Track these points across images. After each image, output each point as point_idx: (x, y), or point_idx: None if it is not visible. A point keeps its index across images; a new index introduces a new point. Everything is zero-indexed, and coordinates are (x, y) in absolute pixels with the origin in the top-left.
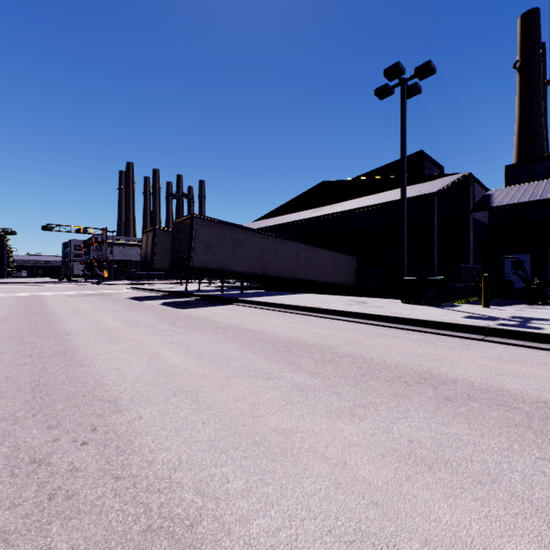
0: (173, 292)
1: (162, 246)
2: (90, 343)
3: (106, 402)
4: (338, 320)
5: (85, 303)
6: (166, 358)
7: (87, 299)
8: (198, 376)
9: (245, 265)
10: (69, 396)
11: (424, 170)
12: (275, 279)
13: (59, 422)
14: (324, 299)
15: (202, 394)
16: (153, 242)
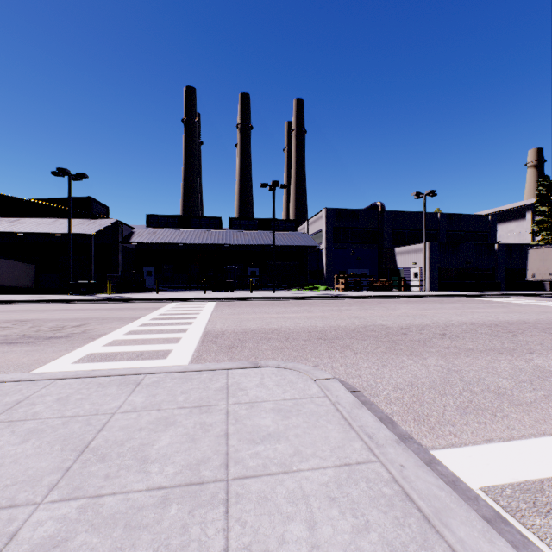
0: None
1: None
2: None
3: None
4: (27, 305)
5: None
6: None
7: None
8: None
9: None
10: None
11: (93, 210)
12: None
13: None
14: (11, 297)
15: None
16: None
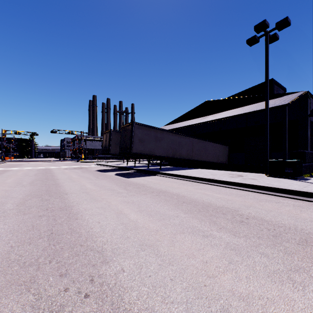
0: (120, 167)
1: (114, 140)
2: (79, 201)
3: (96, 252)
4: (228, 188)
5: (73, 173)
6: (127, 215)
7: (74, 171)
8: (153, 231)
9: (162, 152)
10: (71, 245)
11: (274, 91)
12: (178, 160)
13: (67, 270)
14: (213, 173)
15: (161, 249)
16: (109, 139)
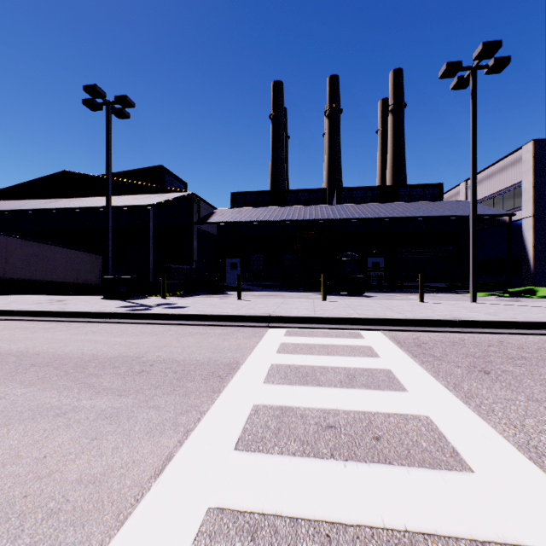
0: None
1: None
2: None
3: None
4: None
5: None
6: None
7: None
8: None
9: None
10: None
11: (164, 183)
12: None
13: None
14: (20, 300)
15: None
16: None
